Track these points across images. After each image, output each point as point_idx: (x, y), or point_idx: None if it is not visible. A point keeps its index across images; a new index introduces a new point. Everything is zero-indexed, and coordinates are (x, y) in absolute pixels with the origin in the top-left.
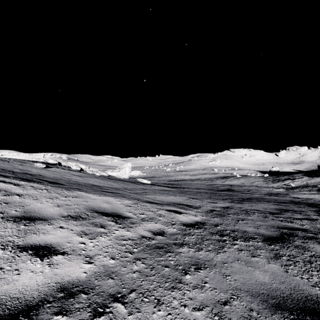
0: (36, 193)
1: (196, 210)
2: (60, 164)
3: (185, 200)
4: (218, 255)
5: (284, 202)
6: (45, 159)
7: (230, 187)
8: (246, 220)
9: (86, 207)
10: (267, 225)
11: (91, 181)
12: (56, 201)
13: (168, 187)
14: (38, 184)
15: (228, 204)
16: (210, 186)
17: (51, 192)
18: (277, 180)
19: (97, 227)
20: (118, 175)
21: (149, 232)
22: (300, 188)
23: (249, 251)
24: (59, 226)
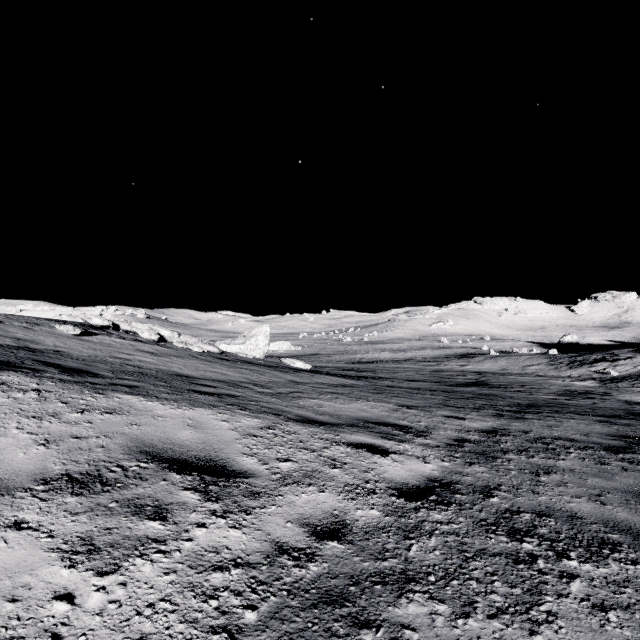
0: (0, 403)
1: (422, 442)
2: (116, 327)
3: (391, 411)
4: (538, 638)
5: (618, 416)
6: (84, 316)
7: (480, 376)
8: (557, 473)
9: (130, 444)
10: (621, 489)
11: (177, 366)
12: (48, 425)
13: (349, 377)
14: (24, 377)
15: (492, 423)
16: (437, 375)
17: (47, 398)
18: (578, 362)
19: (142, 516)
20: (241, 351)
21: (302, 528)
22: (632, 380)
23: (633, 614)
24: (12, 519)
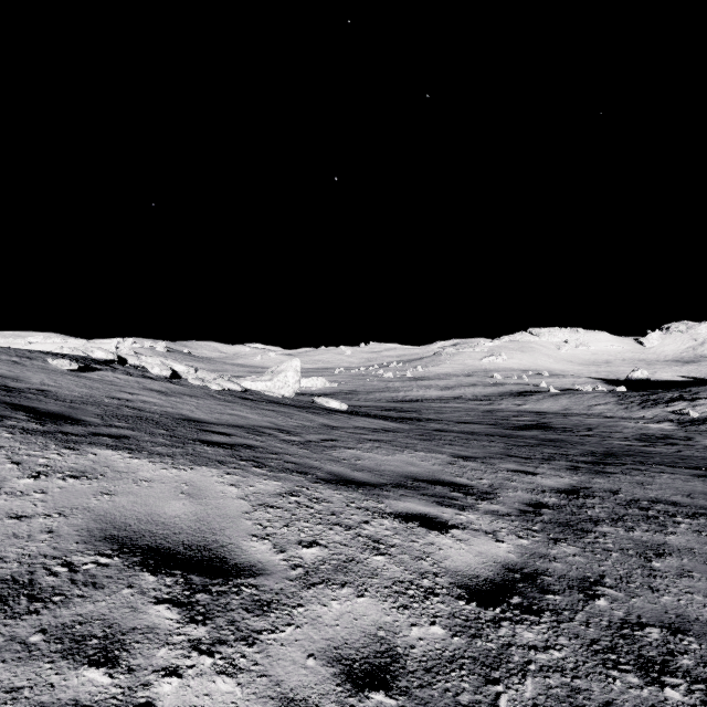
0: None
1: (489, 508)
2: (123, 361)
3: (445, 465)
4: None
5: None
6: (85, 349)
7: (540, 418)
8: (672, 556)
9: (92, 525)
10: None
11: (188, 408)
12: None
13: (391, 418)
14: None
15: (570, 479)
16: (491, 416)
17: None
18: (651, 401)
19: (78, 658)
20: (268, 388)
21: (330, 668)
22: None
23: None
24: None
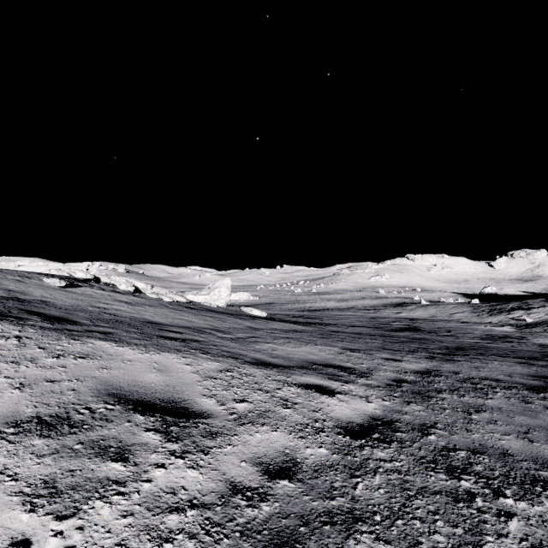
0: None
1: (365, 382)
2: (98, 280)
3: (337, 354)
4: None
5: (535, 358)
6: (69, 270)
7: (412, 323)
8: (487, 412)
9: (99, 387)
10: (546, 427)
11: (149, 314)
12: (24, 370)
13: (299, 323)
14: (7, 325)
15: (426, 364)
16: (375, 321)
17: (27, 344)
18: (497, 310)
19: (105, 457)
20: (206, 300)
21: (255, 467)
22: (544, 326)
23: None
24: None
